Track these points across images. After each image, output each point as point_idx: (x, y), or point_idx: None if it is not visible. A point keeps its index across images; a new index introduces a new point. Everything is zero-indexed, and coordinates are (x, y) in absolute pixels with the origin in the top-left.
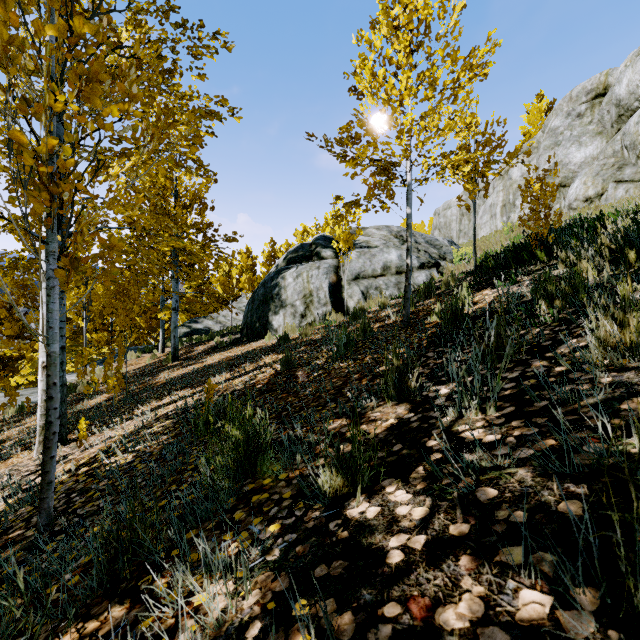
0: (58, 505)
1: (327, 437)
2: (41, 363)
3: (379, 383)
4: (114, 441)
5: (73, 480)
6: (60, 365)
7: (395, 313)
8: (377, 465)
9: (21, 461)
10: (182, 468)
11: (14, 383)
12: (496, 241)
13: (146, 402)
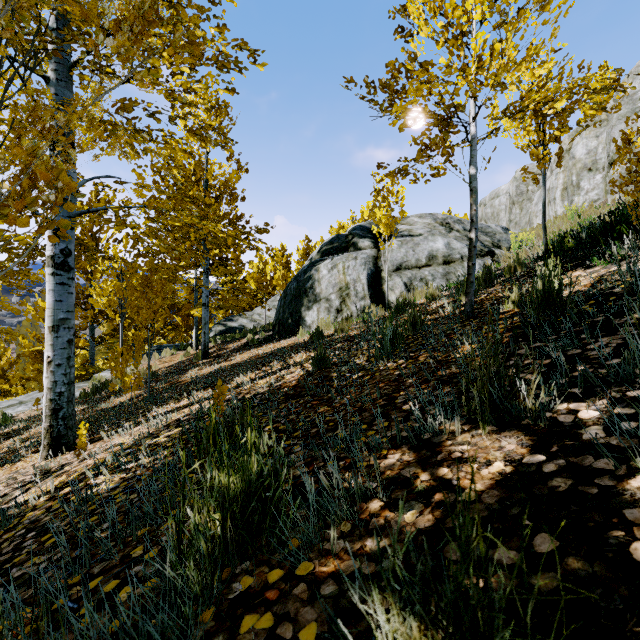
0: (5, 550)
1: (380, 484)
2: (46, 358)
3: (451, 392)
4: (114, 451)
5: (46, 506)
6: (67, 360)
7: (451, 303)
8: (511, 593)
9: (25, 467)
10: (163, 511)
11: None
12: (559, 227)
13: (165, 403)
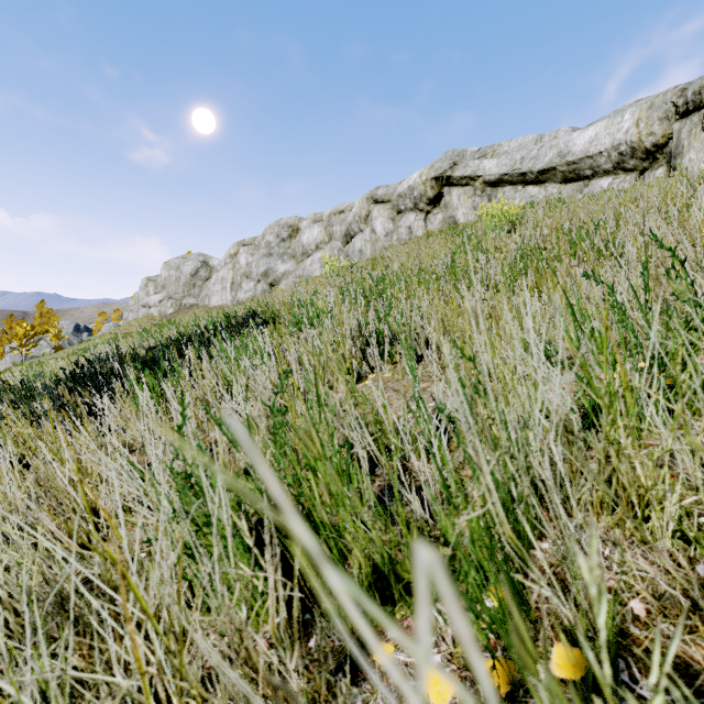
0: None
1: None
2: None
3: None
4: None
5: None
6: None
7: None
8: None
9: None
10: None
11: None
12: None
13: None
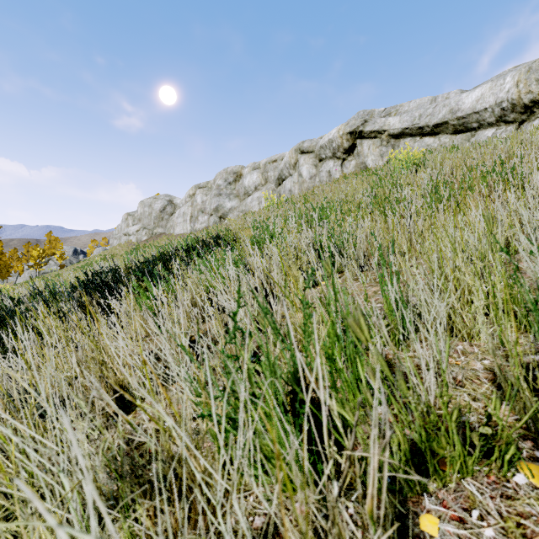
0: None
1: None
2: None
3: None
4: None
5: None
6: None
7: None
8: None
9: None
10: None
11: None
12: None
13: None
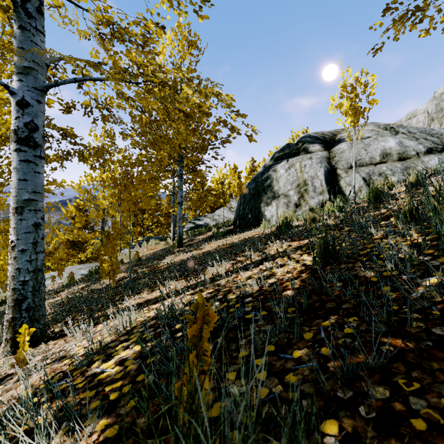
0: None
1: None
2: (10, 242)
3: None
4: (52, 375)
5: None
6: (32, 246)
7: None
8: None
9: None
10: None
11: (79, 259)
12: None
13: (139, 291)
